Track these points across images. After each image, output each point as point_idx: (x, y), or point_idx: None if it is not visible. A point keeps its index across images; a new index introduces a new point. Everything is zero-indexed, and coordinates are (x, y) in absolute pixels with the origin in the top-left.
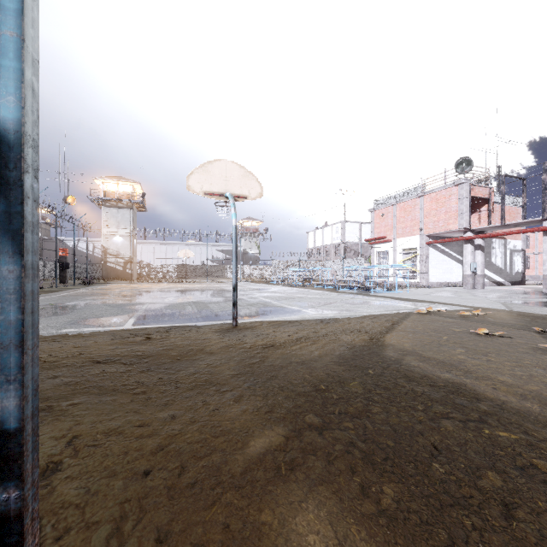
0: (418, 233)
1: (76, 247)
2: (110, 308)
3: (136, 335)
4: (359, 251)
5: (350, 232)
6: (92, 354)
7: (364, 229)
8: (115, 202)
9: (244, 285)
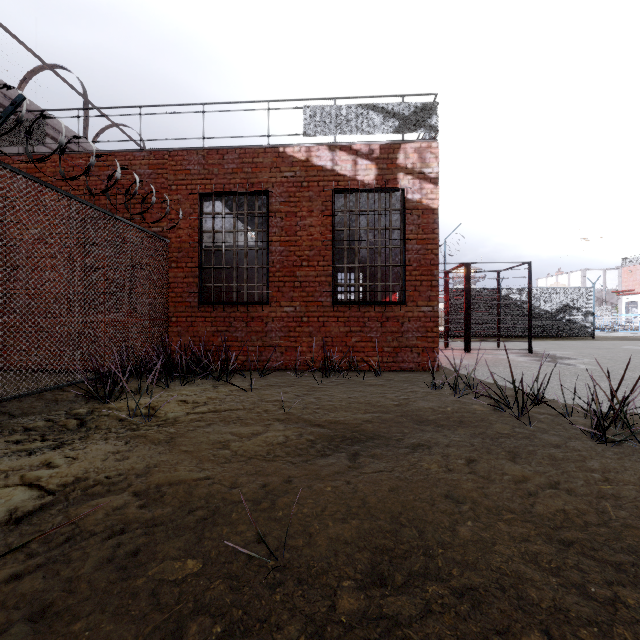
0: None
1: None
2: None
3: None
4: (602, 298)
5: (592, 279)
6: None
7: (609, 275)
8: None
9: None
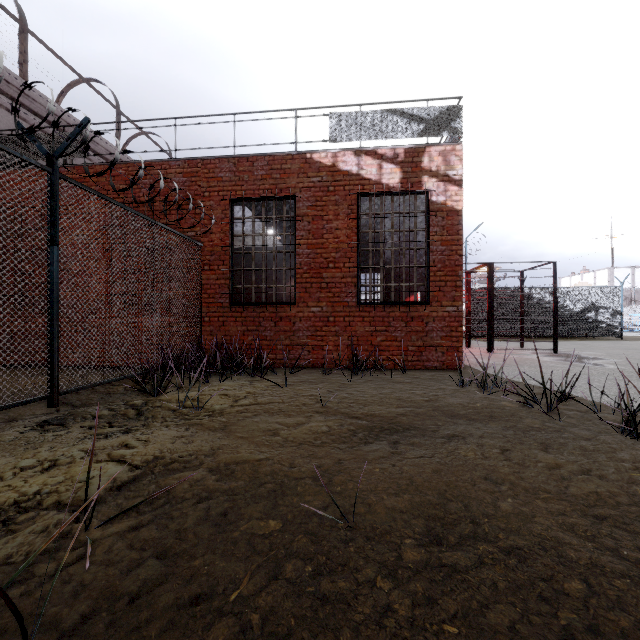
0: None
1: None
2: None
3: None
4: (631, 297)
5: (620, 277)
6: None
7: (638, 274)
8: None
9: None
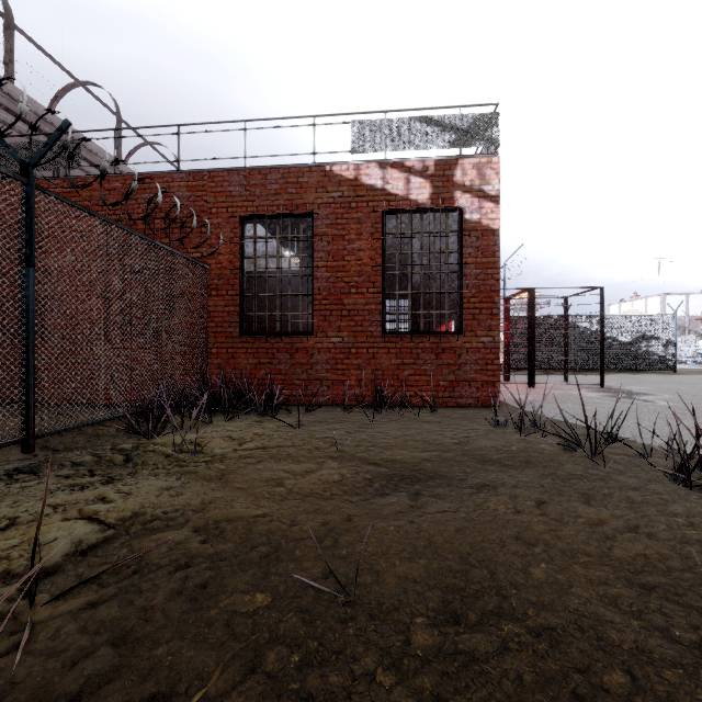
0: None
1: None
2: None
3: None
4: (685, 326)
5: (673, 305)
6: None
7: (693, 301)
8: None
9: None
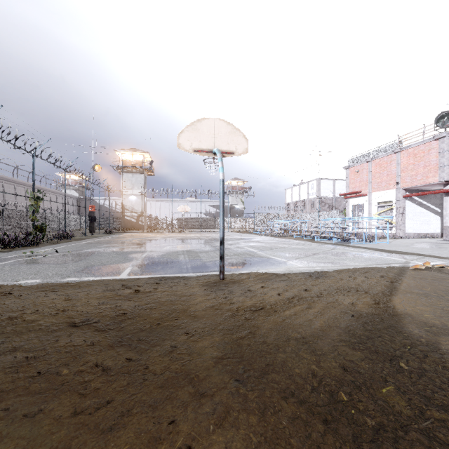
0: (394, 187)
1: (103, 204)
2: (116, 255)
3: (127, 287)
4: (333, 205)
5: (325, 188)
6: (75, 311)
7: (337, 185)
8: (131, 169)
9: (231, 235)
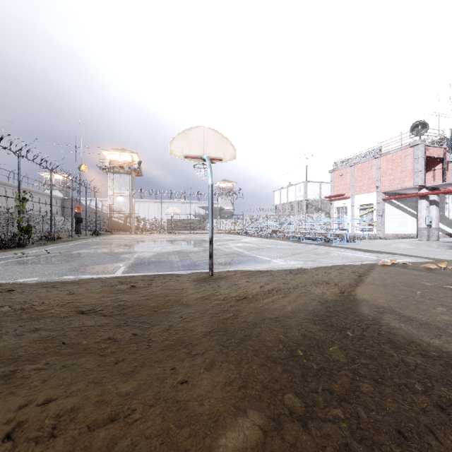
0: (374, 191)
1: (89, 205)
2: (108, 256)
3: (123, 283)
4: (319, 207)
5: (312, 190)
6: (80, 303)
7: (324, 188)
8: (118, 169)
9: (220, 236)
